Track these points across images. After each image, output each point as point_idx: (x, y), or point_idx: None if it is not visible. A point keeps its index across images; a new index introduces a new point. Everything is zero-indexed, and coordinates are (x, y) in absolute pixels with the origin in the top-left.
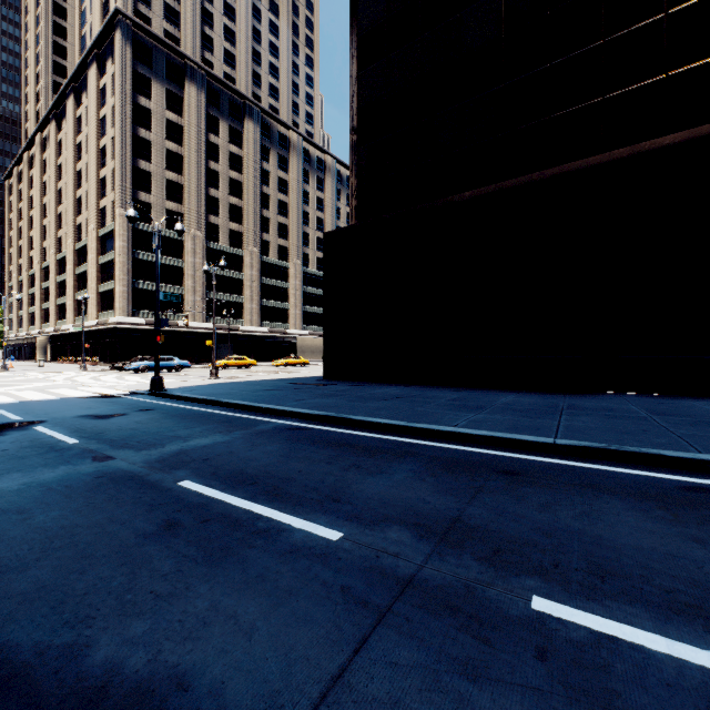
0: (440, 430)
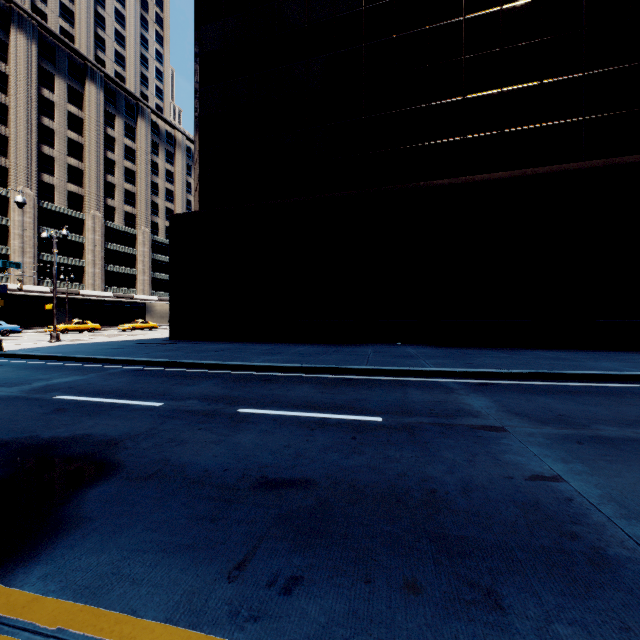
0: (241, 365)
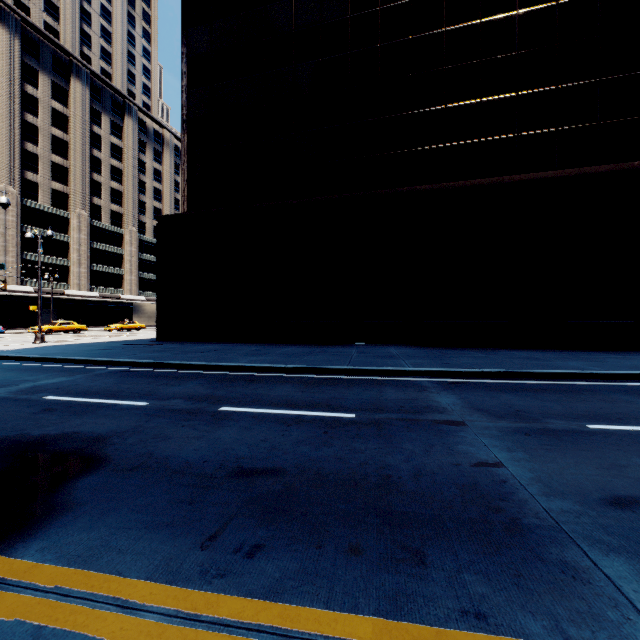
0: (227, 365)
